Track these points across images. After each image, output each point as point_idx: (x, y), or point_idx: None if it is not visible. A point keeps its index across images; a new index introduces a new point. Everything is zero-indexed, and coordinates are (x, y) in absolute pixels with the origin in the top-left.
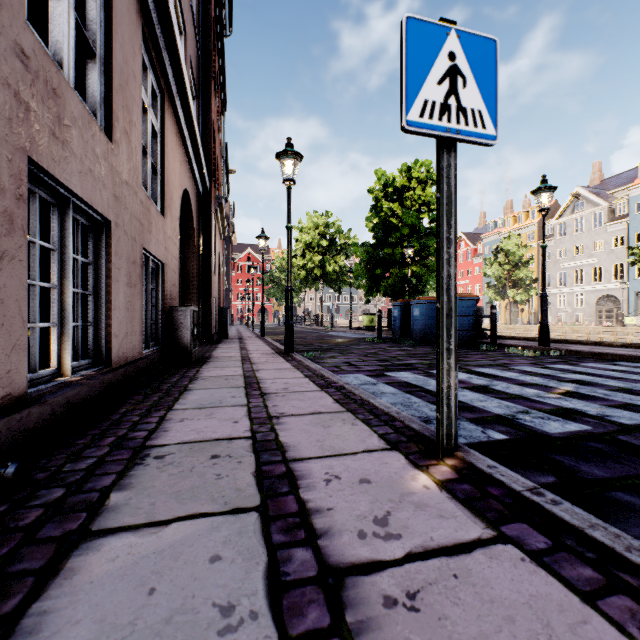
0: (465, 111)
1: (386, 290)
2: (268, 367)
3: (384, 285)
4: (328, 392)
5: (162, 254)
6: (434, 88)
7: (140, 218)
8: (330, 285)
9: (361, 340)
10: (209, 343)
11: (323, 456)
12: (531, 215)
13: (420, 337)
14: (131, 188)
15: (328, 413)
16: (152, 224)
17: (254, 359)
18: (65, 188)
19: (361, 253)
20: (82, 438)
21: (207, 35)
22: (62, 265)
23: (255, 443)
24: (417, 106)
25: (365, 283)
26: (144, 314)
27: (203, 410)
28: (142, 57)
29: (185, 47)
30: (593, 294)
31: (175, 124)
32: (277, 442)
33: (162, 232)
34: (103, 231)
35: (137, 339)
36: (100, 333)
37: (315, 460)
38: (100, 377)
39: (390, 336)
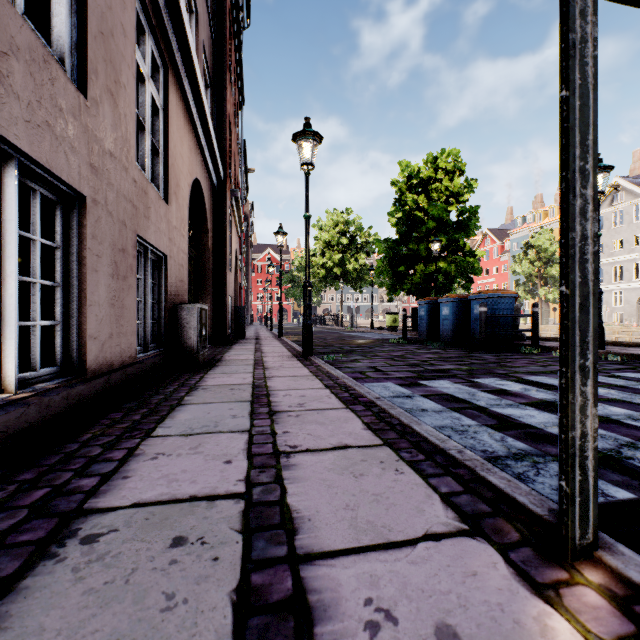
0: None
1: (410, 288)
2: (282, 373)
3: (408, 283)
4: (355, 411)
5: (165, 245)
6: None
7: (132, 199)
8: (350, 284)
9: (384, 341)
10: (224, 344)
11: (358, 548)
12: None
13: (450, 338)
14: (118, 161)
15: (358, 448)
16: (150, 209)
17: (268, 363)
18: (1, 139)
19: (383, 249)
20: (1, 489)
21: (222, 20)
22: (4, 245)
23: (248, 509)
24: None
25: (388, 281)
26: (142, 312)
27: (189, 438)
28: (138, 17)
29: (196, 27)
30: (634, 292)
31: (183, 105)
32: (283, 508)
33: (165, 220)
34: (75, 208)
35: (128, 341)
36: (71, 334)
37: (344, 559)
38: (62, 391)
39: (415, 337)
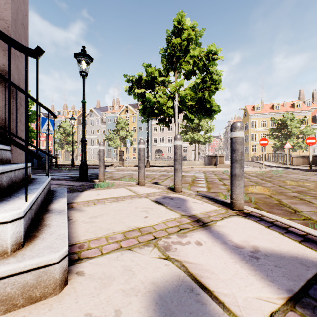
0: (50, 130)
1: None
2: None
3: None
4: None
5: None
6: (45, 127)
7: None
8: None
9: None
10: None
11: None
12: (75, 113)
13: None
14: None
15: None
16: None
17: None
18: None
19: None
20: None
21: None
22: None
23: None
24: (43, 129)
25: None
26: None
27: None
28: None
29: None
30: (96, 149)
31: None
32: None
33: None
34: None
35: None
36: None
37: None
38: None
39: None
